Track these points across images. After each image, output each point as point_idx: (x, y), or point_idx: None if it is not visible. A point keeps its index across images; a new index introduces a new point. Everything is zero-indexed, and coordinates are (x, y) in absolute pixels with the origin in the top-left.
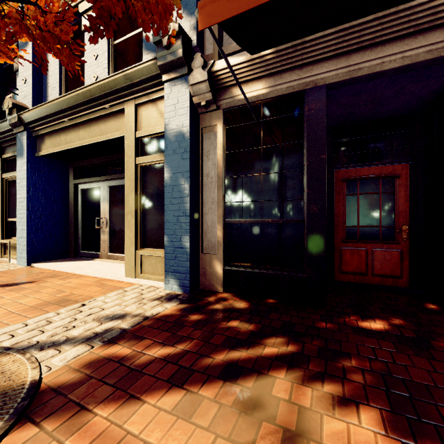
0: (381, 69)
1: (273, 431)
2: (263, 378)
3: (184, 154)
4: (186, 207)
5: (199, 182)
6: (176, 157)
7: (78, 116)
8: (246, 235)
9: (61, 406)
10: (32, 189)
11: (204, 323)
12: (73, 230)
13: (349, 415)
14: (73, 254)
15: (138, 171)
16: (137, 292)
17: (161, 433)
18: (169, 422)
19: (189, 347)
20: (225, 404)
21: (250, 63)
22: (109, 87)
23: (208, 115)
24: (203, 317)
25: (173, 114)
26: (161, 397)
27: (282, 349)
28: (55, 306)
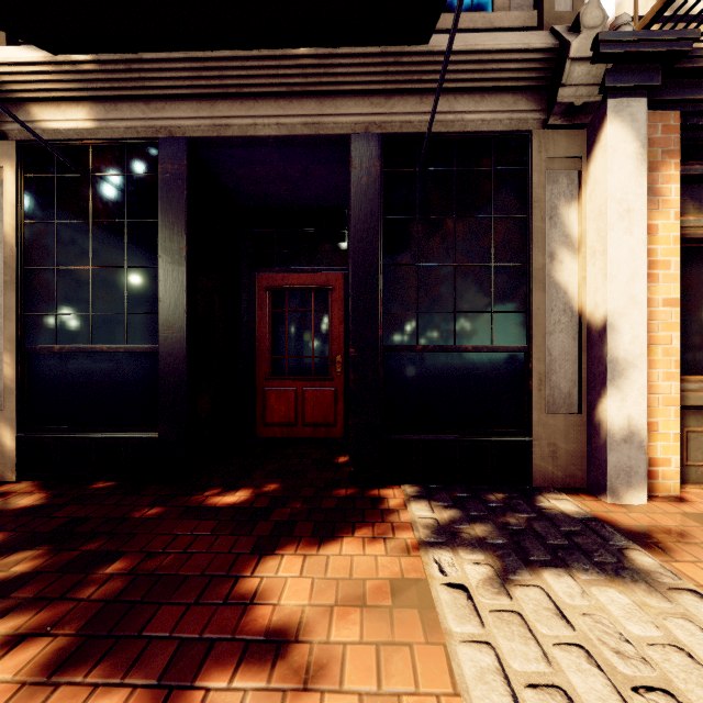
0: (256, 133)
1: None
2: None
3: None
4: None
5: None
6: None
7: None
8: (65, 373)
9: None
10: None
11: None
12: None
13: None
14: None
15: None
16: None
17: None
18: None
19: None
20: None
21: (55, 68)
22: None
23: None
24: None
25: None
26: None
27: (5, 572)
28: None
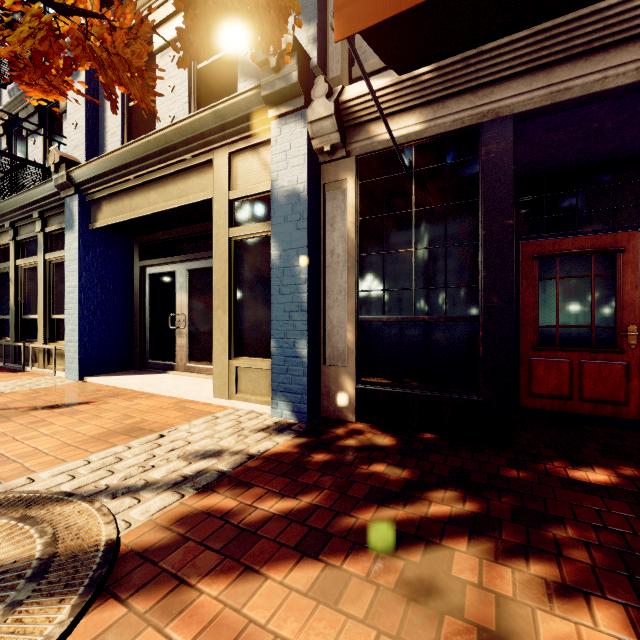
0: (603, 87)
1: (461, 629)
2: (434, 550)
3: (299, 222)
4: (303, 299)
5: (320, 262)
6: (288, 226)
7: (147, 172)
8: (390, 339)
9: (151, 577)
10: (86, 274)
11: (334, 466)
12: (139, 331)
13: (576, 612)
14: (138, 364)
15: (232, 247)
16: (232, 419)
17: (296, 623)
18: (306, 609)
19: (319, 501)
20: (382, 586)
21: (398, 87)
22: (193, 130)
23: (333, 165)
24: (332, 457)
25: (283, 166)
26: (289, 572)
27: (455, 508)
28: (124, 437)
